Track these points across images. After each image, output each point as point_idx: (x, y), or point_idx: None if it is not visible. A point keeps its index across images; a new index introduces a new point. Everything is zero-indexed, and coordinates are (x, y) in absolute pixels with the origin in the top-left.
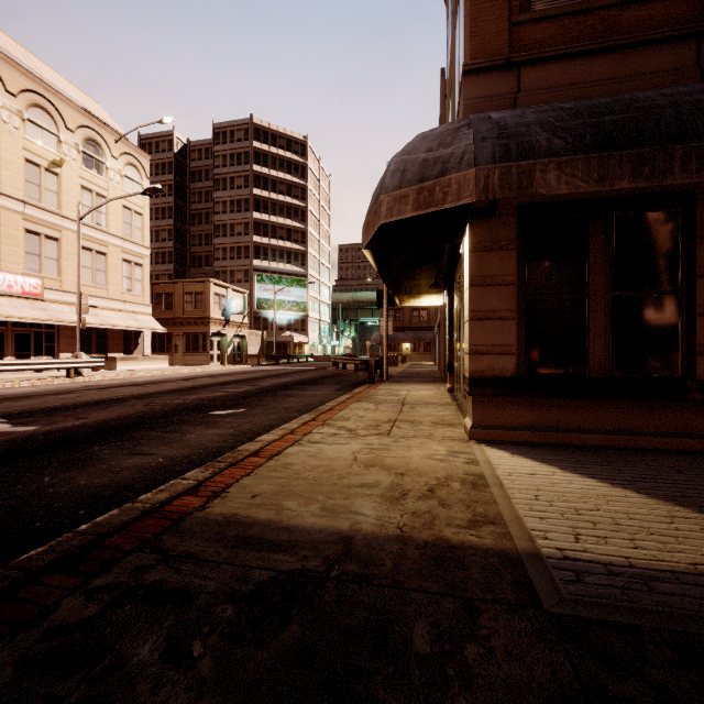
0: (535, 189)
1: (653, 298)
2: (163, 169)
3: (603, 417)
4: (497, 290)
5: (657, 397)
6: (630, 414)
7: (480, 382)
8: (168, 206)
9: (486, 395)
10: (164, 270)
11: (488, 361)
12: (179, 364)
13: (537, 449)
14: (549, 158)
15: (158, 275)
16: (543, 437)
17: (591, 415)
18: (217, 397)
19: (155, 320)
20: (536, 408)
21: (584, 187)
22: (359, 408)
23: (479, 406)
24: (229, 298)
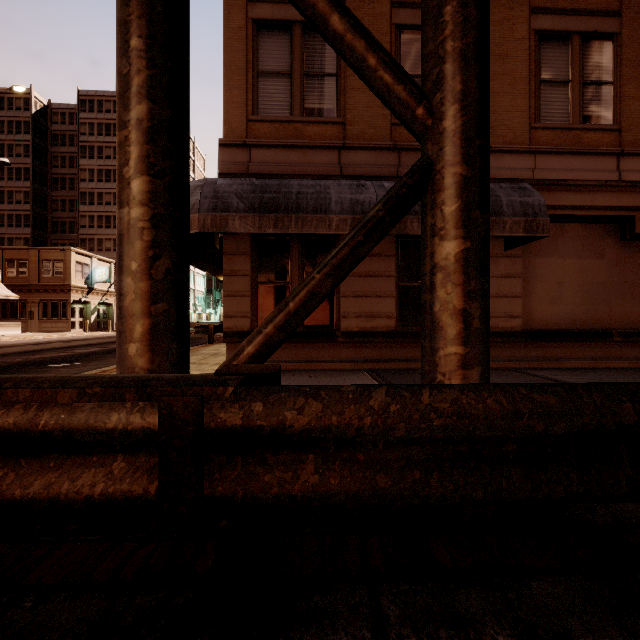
0: (229, 229)
1: None
2: (18, 128)
3: (297, 353)
4: (240, 279)
5: (322, 341)
6: (311, 351)
7: (230, 334)
8: (24, 167)
9: (233, 342)
10: (19, 233)
11: (235, 322)
12: (35, 331)
13: None
14: (236, 213)
15: (12, 238)
16: None
17: (291, 352)
18: (61, 356)
19: (5, 287)
20: None
21: (252, 230)
22: None
23: (230, 349)
24: (93, 267)
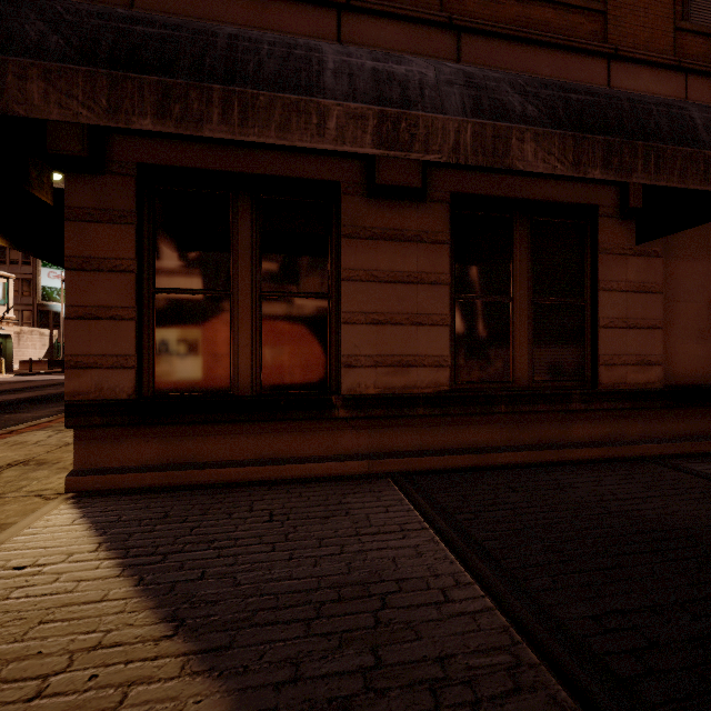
0: (6, 103)
1: (304, 301)
2: None
3: (247, 444)
4: (108, 279)
5: (303, 417)
6: (277, 438)
7: (82, 408)
8: None
9: (92, 426)
10: None
11: (95, 378)
12: None
13: (143, 499)
14: (31, 59)
15: None
16: (172, 477)
17: (233, 443)
18: None
19: None
20: (165, 439)
21: (87, 116)
22: (8, 443)
23: (84, 442)
24: None
